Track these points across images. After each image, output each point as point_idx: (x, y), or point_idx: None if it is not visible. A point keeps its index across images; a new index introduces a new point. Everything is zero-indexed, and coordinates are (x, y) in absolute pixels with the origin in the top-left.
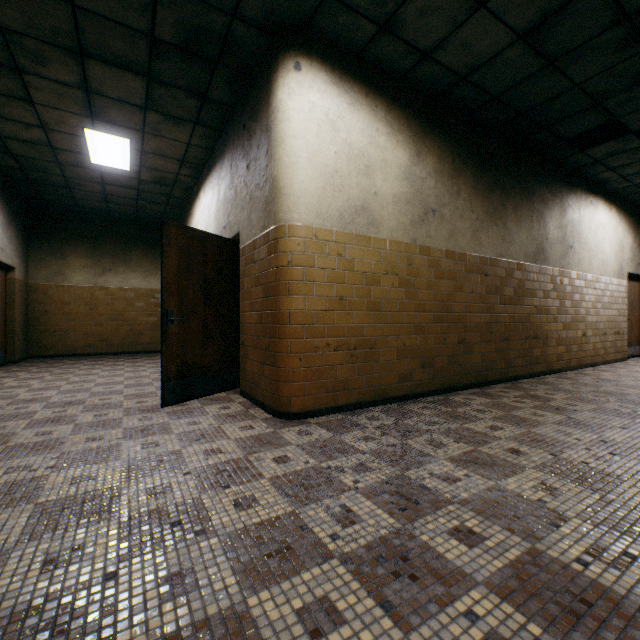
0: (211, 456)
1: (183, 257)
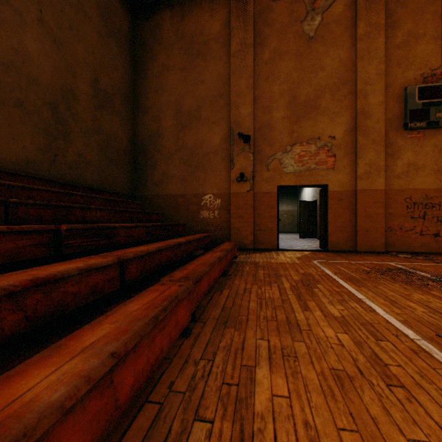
0: (309, 242)
1: (303, 207)
